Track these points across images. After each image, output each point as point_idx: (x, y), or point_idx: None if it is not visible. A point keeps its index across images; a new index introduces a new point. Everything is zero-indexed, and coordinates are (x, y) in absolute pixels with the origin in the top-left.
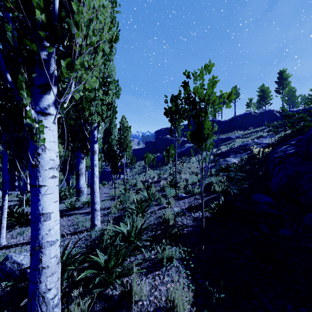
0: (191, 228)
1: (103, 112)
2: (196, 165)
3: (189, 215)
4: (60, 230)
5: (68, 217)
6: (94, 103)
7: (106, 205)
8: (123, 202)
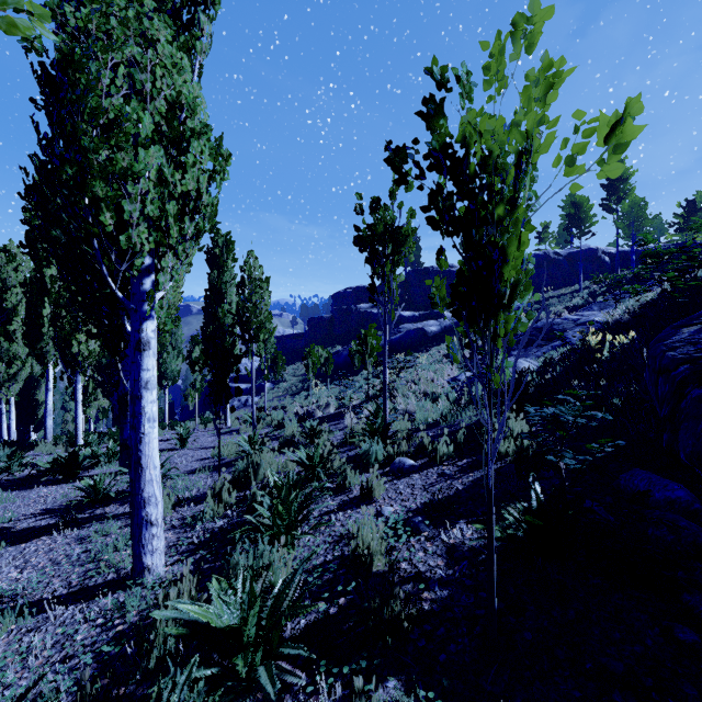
0: (444, 591)
1: (169, 221)
2: (429, 375)
3: (433, 535)
4: (41, 582)
5: (83, 528)
6: (134, 188)
7: (197, 489)
8: (243, 481)
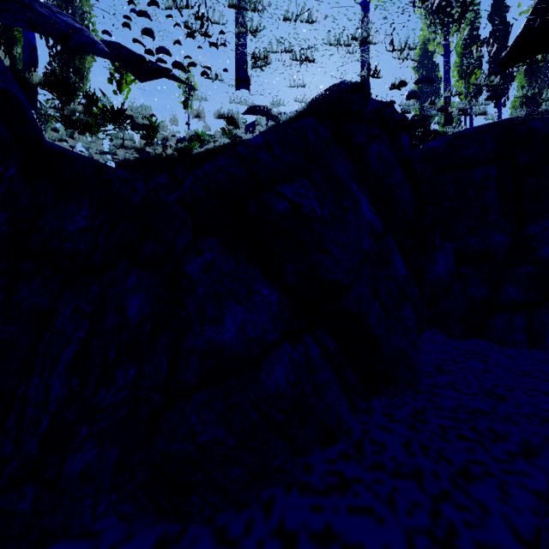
0: None
1: None
2: None
3: None
4: None
5: None
6: None
7: None
8: None
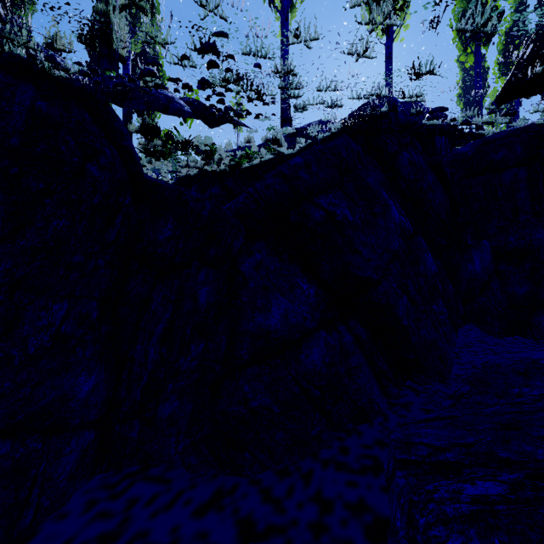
0: None
1: None
2: None
3: None
4: None
5: None
6: None
7: None
8: None
